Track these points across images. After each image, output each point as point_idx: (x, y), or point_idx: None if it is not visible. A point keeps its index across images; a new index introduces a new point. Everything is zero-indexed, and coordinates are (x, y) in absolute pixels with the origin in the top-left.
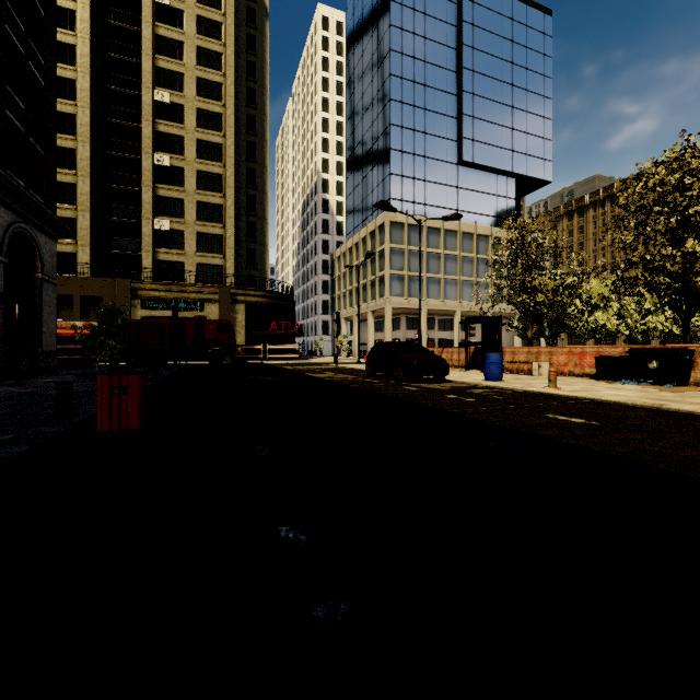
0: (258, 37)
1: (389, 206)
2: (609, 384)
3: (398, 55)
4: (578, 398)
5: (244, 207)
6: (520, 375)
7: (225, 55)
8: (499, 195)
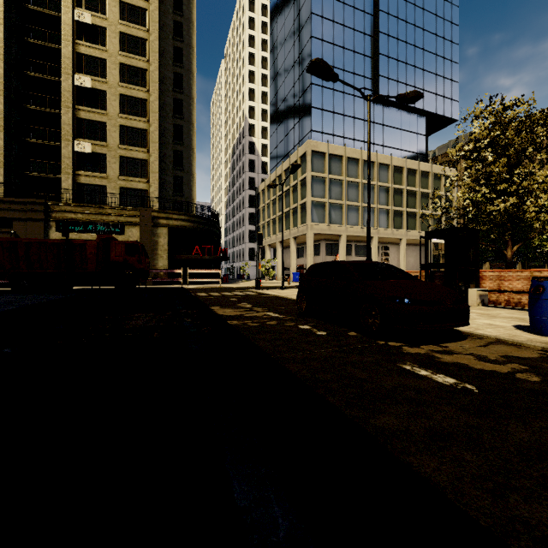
0: None
1: (329, 69)
2: None
3: None
4: None
5: (171, 136)
6: None
7: None
8: (411, 131)
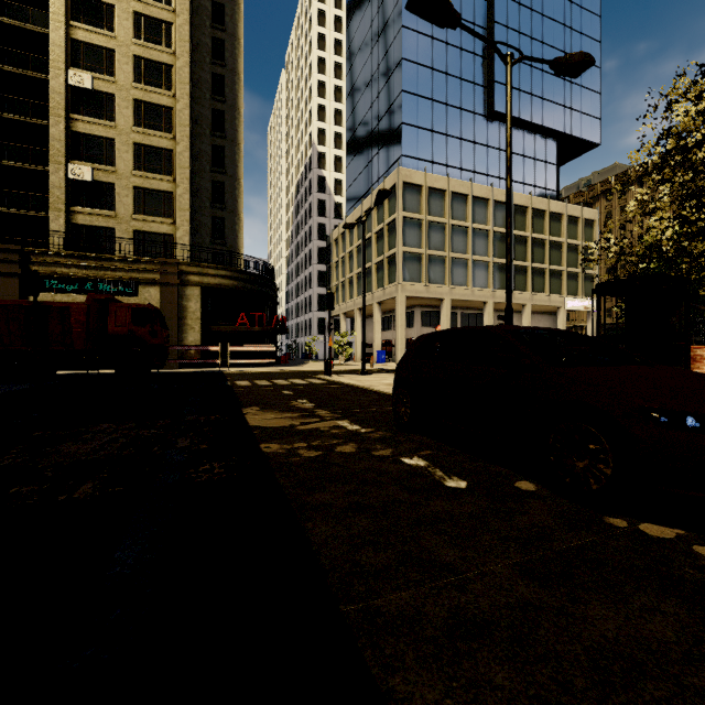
0: None
1: (445, 1)
2: None
3: None
4: None
5: (208, 161)
6: None
7: None
8: (537, 158)
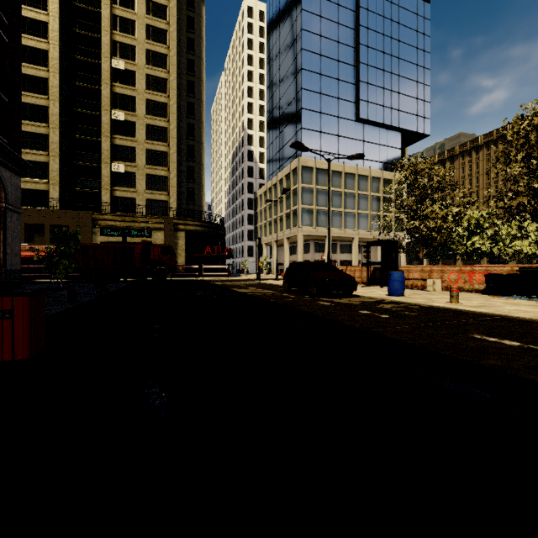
0: (196, 19)
1: (303, 146)
2: (502, 299)
3: (308, 33)
4: (486, 314)
5: (185, 154)
6: (415, 290)
7: (169, 31)
8: (388, 145)
